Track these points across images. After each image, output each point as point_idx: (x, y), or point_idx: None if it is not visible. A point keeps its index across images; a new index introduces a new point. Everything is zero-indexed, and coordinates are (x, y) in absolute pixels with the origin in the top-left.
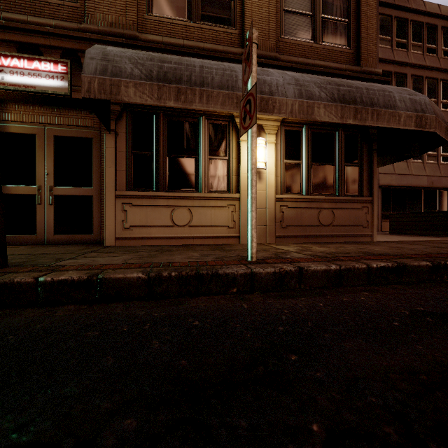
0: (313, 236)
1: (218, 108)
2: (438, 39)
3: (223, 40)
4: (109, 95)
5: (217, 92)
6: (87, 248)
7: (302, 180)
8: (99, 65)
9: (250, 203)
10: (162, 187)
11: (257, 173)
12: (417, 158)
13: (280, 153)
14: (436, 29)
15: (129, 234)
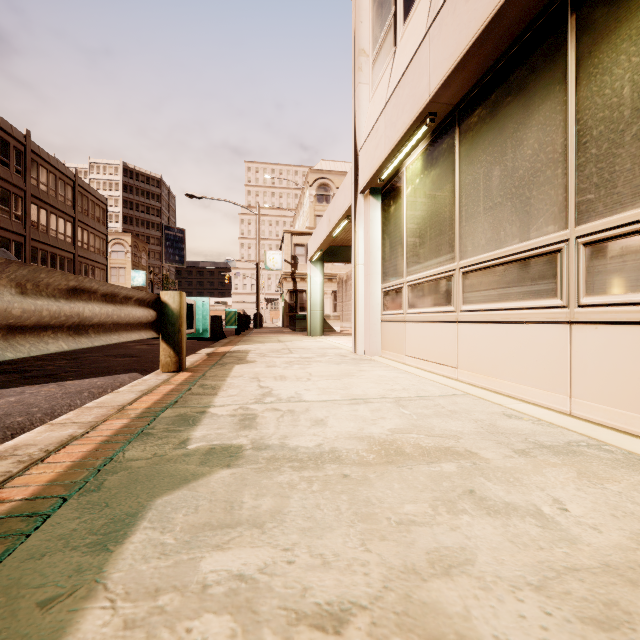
0: None
1: None
2: (11, 156)
3: None
4: None
5: None
6: None
7: None
8: None
9: None
10: None
11: None
12: None
13: None
14: (10, 145)
15: None
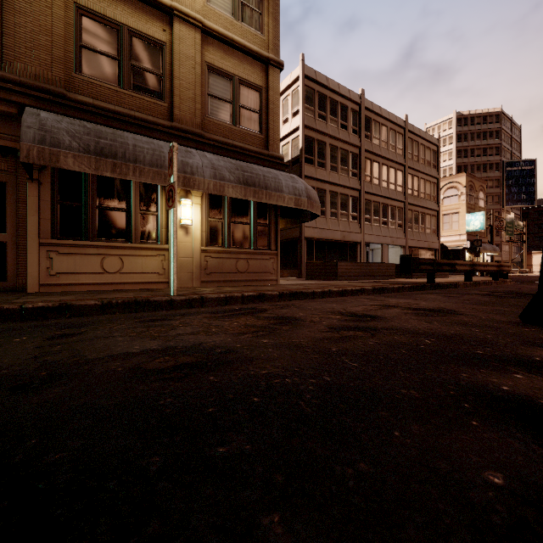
0: (232, 281)
1: (149, 181)
2: (349, 118)
3: (154, 110)
4: (48, 162)
5: (148, 168)
6: (10, 294)
7: (224, 235)
8: (37, 134)
9: (172, 257)
10: (91, 237)
11: (185, 228)
12: (334, 215)
13: (205, 212)
14: (347, 109)
15: (56, 280)
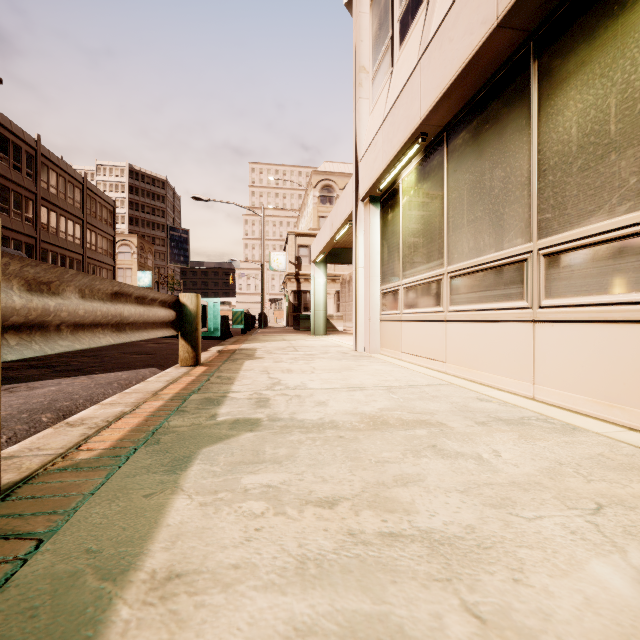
0: None
1: None
2: (23, 160)
3: None
4: None
5: None
6: None
7: None
8: None
9: None
10: None
11: None
12: None
13: None
14: (21, 150)
15: None
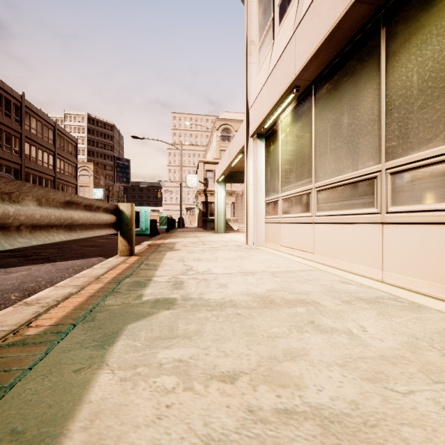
0: None
1: None
2: (12, 110)
3: None
4: None
5: None
6: None
7: None
8: None
9: None
10: None
11: None
12: None
13: None
14: (11, 103)
15: None
